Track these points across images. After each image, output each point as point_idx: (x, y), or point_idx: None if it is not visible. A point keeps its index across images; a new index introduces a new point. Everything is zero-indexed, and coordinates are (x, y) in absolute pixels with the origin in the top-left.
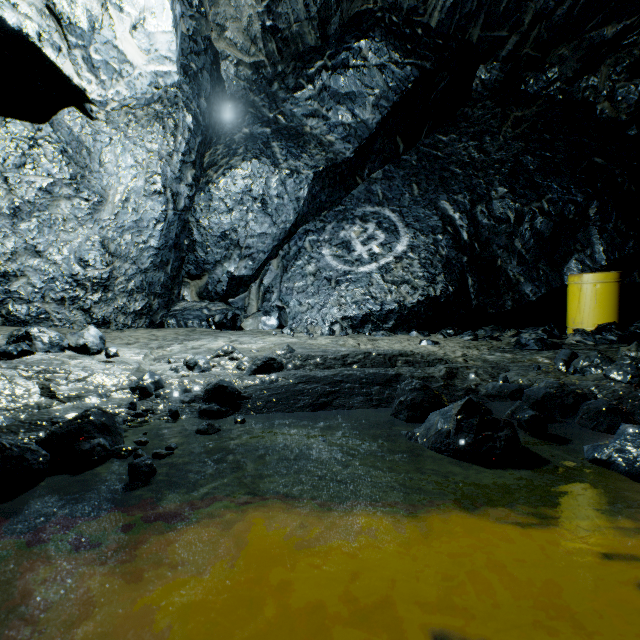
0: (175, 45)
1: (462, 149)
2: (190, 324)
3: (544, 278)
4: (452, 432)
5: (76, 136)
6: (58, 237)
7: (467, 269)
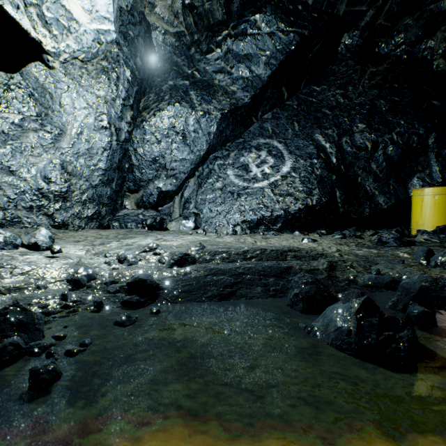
0: (112, 7)
1: (331, 96)
2: (129, 226)
3: (393, 191)
4: (353, 331)
5: (41, 84)
6: (27, 160)
7: (335, 185)
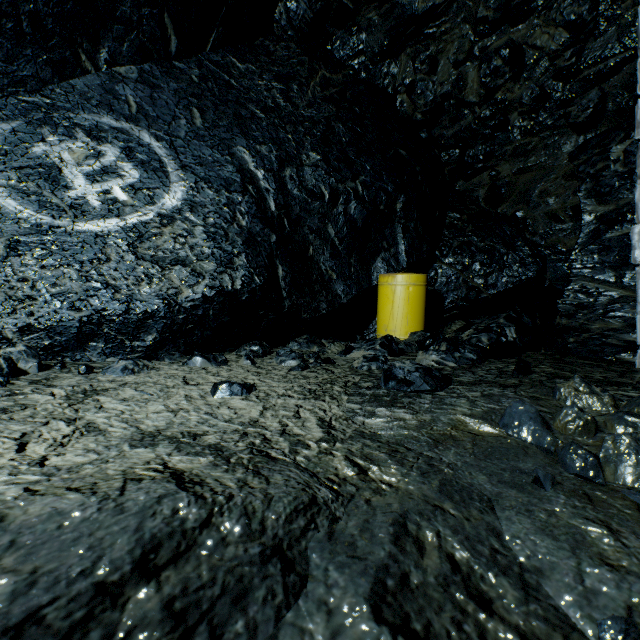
0: None
1: (264, 88)
2: None
3: (355, 277)
4: None
5: None
6: None
7: (277, 253)
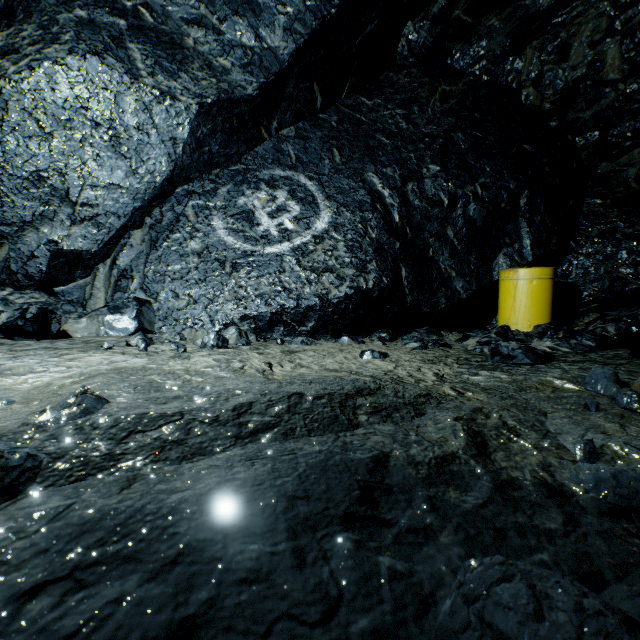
0: None
1: (389, 117)
2: None
3: (475, 273)
4: None
5: None
6: None
7: (400, 257)
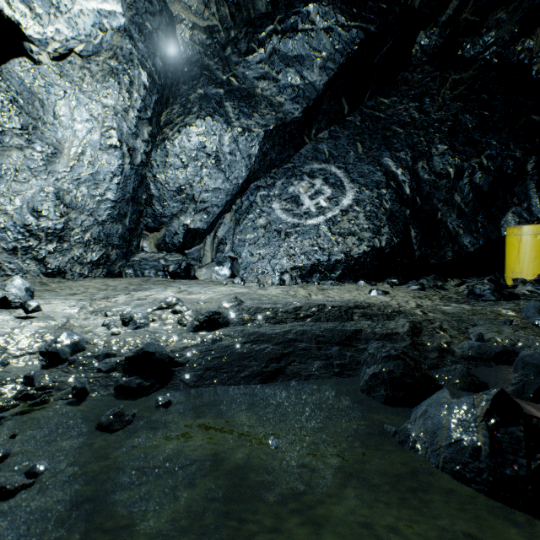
0: None
1: (403, 110)
2: (147, 274)
3: (482, 230)
4: (484, 450)
5: (28, 87)
6: (10, 187)
7: (410, 221)
